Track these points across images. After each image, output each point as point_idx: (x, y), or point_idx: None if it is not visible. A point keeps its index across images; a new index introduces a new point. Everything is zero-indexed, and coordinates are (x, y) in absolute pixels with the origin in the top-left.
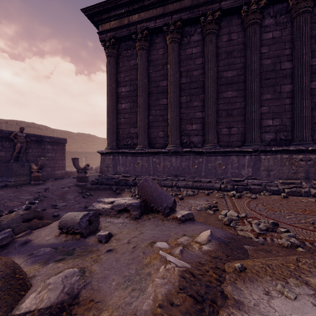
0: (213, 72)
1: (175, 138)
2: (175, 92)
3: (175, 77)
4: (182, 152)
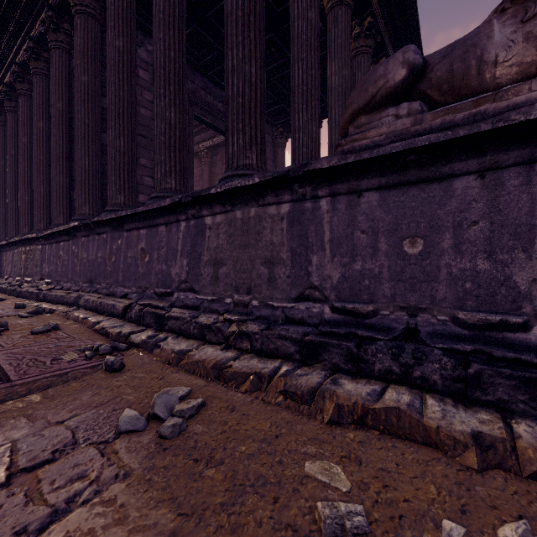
0: (10, 156)
1: None
2: None
3: None
4: None
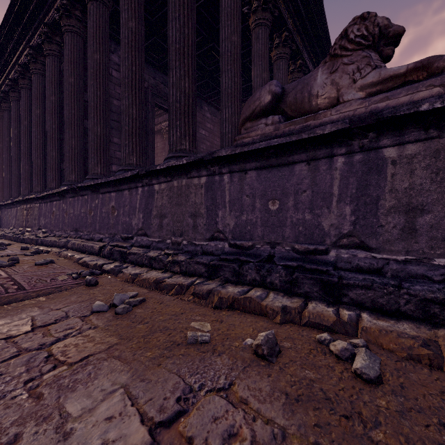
0: (13, 134)
1: (6, 195)
2: (5, 154)
3: (5, 141)
4: (0, 206)
